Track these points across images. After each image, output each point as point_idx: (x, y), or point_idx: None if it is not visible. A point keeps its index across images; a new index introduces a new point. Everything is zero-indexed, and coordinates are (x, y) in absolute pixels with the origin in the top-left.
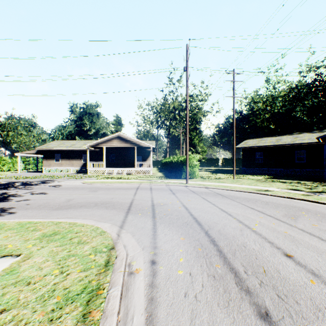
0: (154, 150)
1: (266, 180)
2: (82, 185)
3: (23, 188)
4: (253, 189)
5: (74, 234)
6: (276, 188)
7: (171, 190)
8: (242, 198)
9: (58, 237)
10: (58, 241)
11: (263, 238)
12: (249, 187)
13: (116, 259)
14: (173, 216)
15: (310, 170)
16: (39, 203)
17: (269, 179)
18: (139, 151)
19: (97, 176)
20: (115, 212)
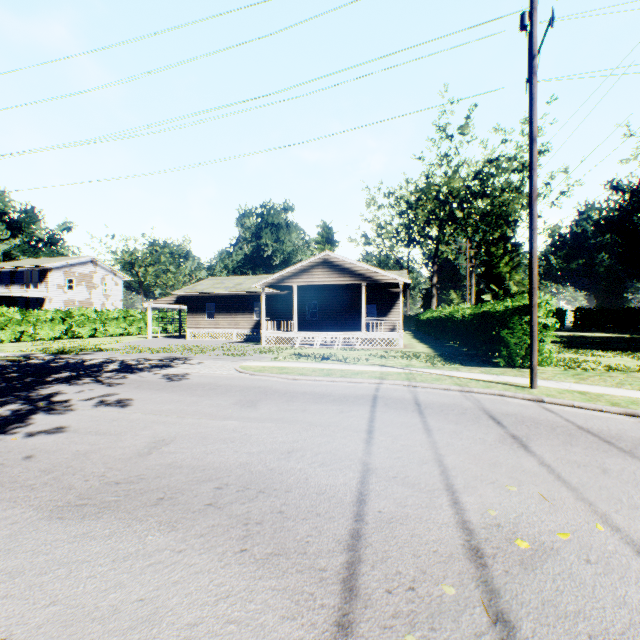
0: (403, 290)
1: None
2: (232, 378)
3: (106, 380)
4: None
5: None
6: None
7: (498, 421)
8: None
9: None
10: None
11: None
12: None
13: None
14: None
15: None
16: (64, 454)
17: None
18: (370, 294)
19: (278, 350)
20: (269, 618)
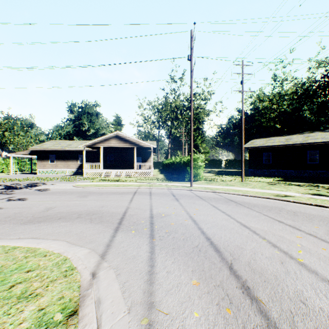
0: (155, 150)
1: (278, 183)
2: (73, 189)
3: (3, 192)
4: (270, 194)
5: (23, 273)
6: (295, 193)
7: (174, 195)
8: (261, 207)
9: None
10: None
11: (325, 281)
12: (263, 191)
13: None
14: (179, 234)
15: (324, 172)
16: (9, 213)
17: (281, 181)
18: (139, 152)
19: (93, 178)
20: (100, 228)
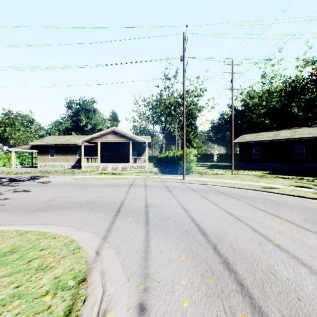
0: (149, 145)
1: (266, 176)
2: (73, 181)
3: (8, 184)
4: (257, 186)
5: (37, 251)
6: (281, 185)
7: (168, 187)
8: (247, 197)
9: (13, 257)
10: (11, 265)
11: (294, 258)
12: (251, 183)
13: (83, 305)
14: (171, 221)
15: (310, 165)
16: (17, 203)
17: (269, 174)
18: (134, 146)
19: (91, 171)
20: (101, 216)
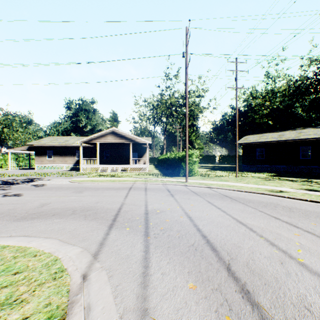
0: (150, 146)
1: (272, 178)
2: (69, 184)
3: None
4: (264, 189)
5: (9, 276)
6: (289, 188)
7: (169, 191)
8: (256, 202)
9: None
10: None
11: None
12: (257, 186)
13: None
14: (174, 232)
15: (316, 167)
16: (3, 209)
17: (274, 176)
18: (135, 147)
19: (90, 173)
20: (94, 225)
